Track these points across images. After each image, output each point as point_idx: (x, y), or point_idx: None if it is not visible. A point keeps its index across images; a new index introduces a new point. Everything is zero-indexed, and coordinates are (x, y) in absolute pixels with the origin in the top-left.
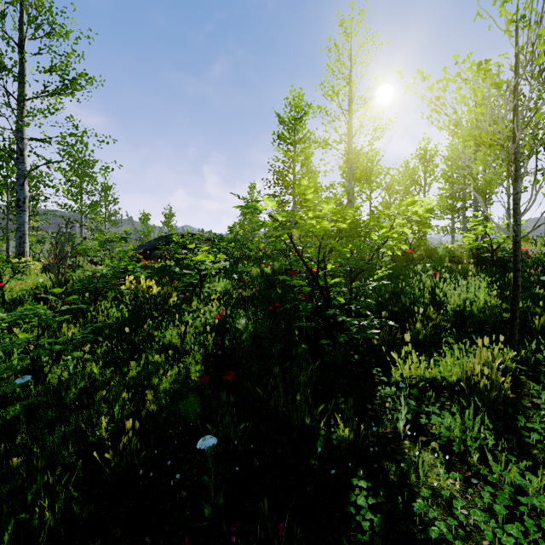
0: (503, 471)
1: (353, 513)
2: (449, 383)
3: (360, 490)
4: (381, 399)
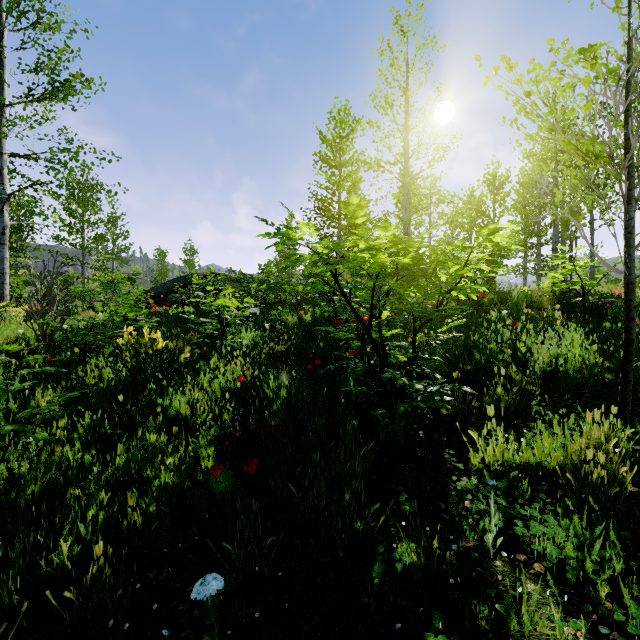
0: None
1: None
2: (546, 471)
3: None
4: (459, 497)
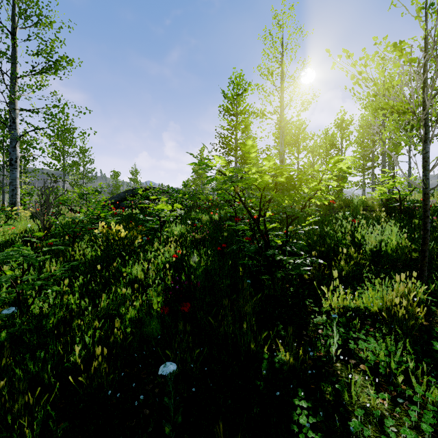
0: (424, 391)
1: (296, 430)
2: (371, 312)
3: (301, 409)
4: (315, 327)
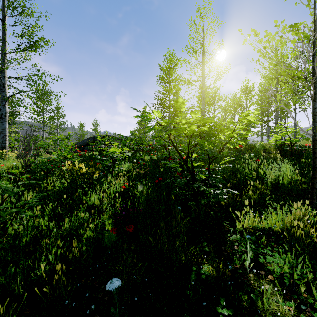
0: None
1: None
2: (274, 231)
3: (223, 315)
4: (231, 244)
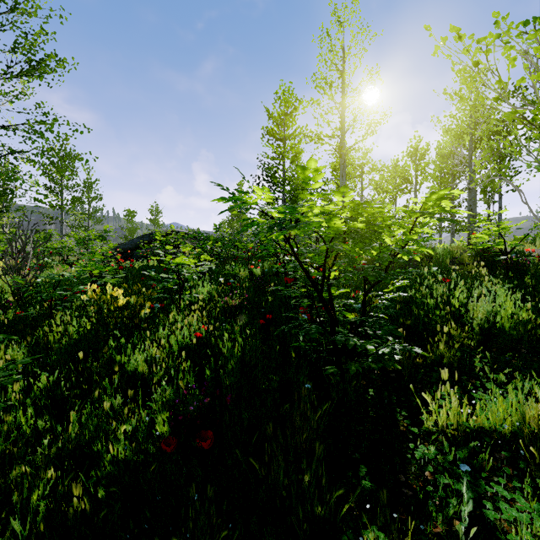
0: None
1: None
2: (501, 436)
3: None
4: (420, 470)
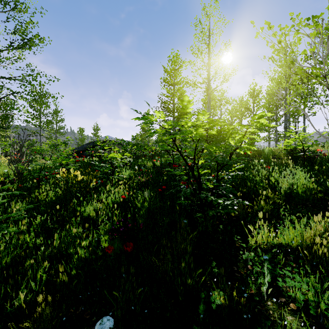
0: None
1: None
2: (291, 248)
3: None
4: (245, 263)
